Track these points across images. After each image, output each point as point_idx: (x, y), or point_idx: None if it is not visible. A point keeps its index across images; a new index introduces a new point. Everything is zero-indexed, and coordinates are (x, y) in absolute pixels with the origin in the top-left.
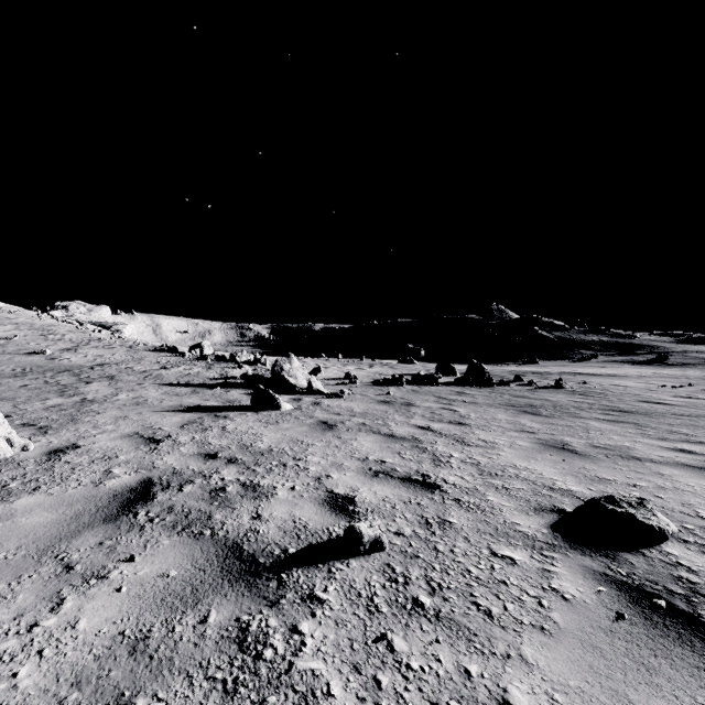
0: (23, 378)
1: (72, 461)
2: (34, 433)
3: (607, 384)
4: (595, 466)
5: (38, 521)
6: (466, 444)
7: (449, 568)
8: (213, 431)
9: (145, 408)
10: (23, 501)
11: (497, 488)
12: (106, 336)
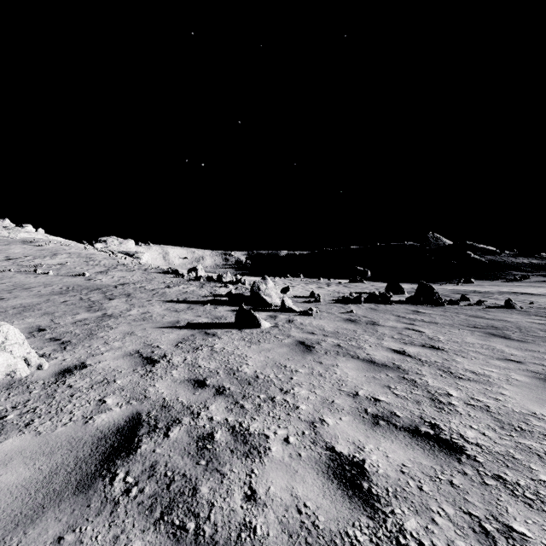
0: (66, 295)
1: (74, 384)
2: (55, 349)
3: None
4: None
5: (8, 482)
6: (456, 376)
7: None
8: (202, 350)
9: (149, 323)
10: (8, 444)
11: (540, 457)
12: (129, 262)
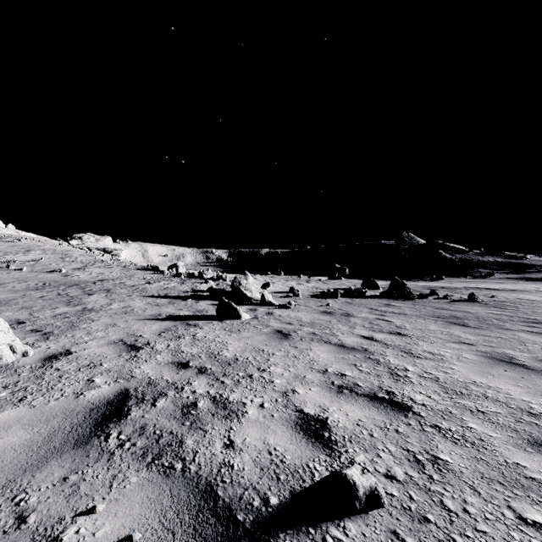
0: (42, 290)
1: (61, 368)
2: (38, 339)
3: (513, 298)
4: None
5: (10, 442)
6: (415, 356)
7: None
8: (185, 339)
9: (131, 316)
10: (5, 415)
11: (472, 411)
12: (107, 258)
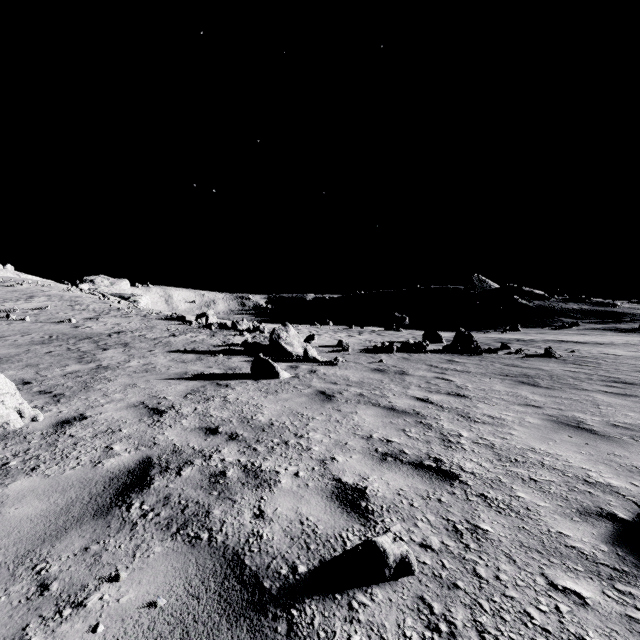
0: (49, 345)
1: (76, 434)
2: (48, 401)
3: (597, 353)
4: (625, 452)
5: (26, 513)
6: (472, 420)
7: (503, 609)
8: (214, 401)
9: (153, 375)
10: (18, 485)
11: (523, 480)
12: (124, 306)
